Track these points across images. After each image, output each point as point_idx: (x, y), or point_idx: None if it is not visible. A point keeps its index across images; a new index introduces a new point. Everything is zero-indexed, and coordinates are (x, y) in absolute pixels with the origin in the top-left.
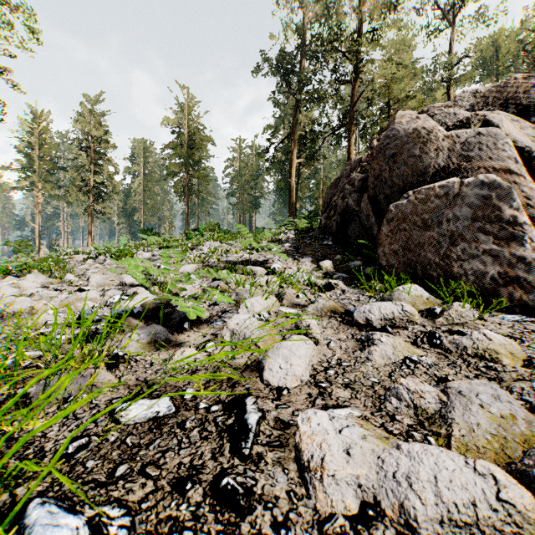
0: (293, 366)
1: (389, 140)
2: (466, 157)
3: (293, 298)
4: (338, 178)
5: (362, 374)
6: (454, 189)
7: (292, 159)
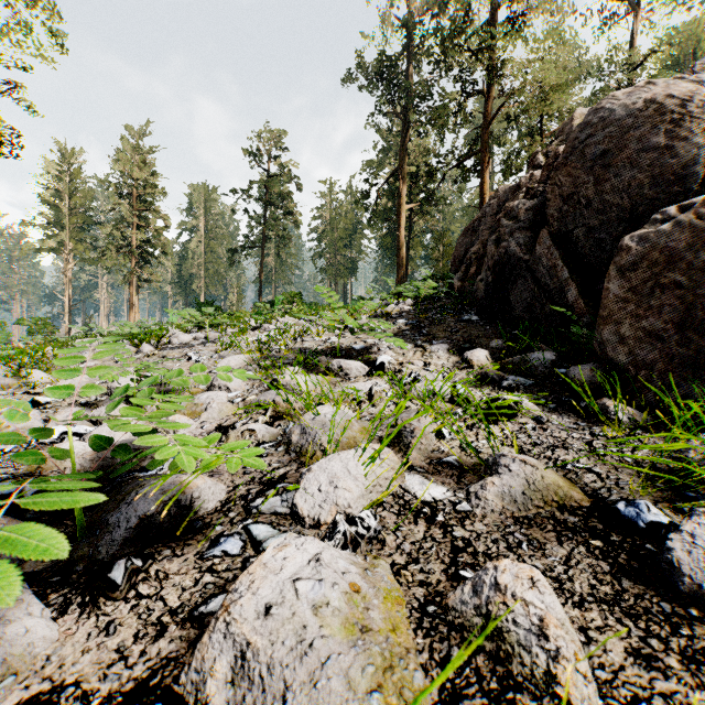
0: None
1: (591, 130)
2: None
3: (432, 441)
4: (478, 219)
5: None
6: None
7: (402, 204)
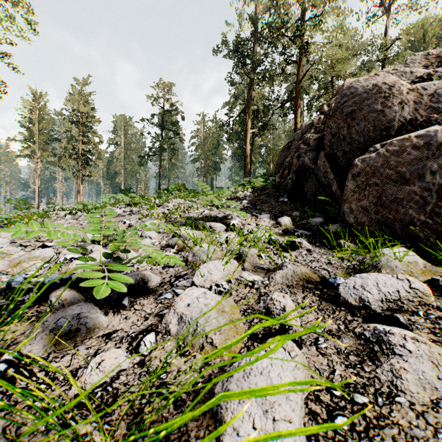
0: (278, 423)
1: (346, 98)
2: (434, 109)
3: (256, 259)
4: (290, 141)
5: (405, 437)
6: (436, 138)
7: (247, 129)
